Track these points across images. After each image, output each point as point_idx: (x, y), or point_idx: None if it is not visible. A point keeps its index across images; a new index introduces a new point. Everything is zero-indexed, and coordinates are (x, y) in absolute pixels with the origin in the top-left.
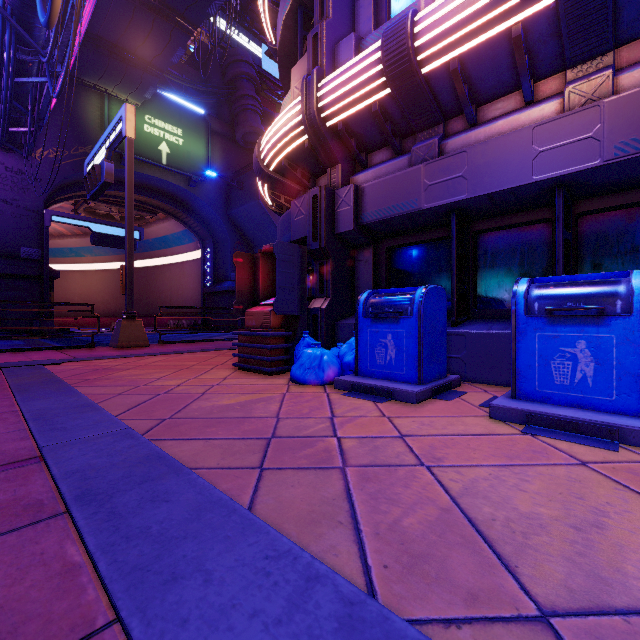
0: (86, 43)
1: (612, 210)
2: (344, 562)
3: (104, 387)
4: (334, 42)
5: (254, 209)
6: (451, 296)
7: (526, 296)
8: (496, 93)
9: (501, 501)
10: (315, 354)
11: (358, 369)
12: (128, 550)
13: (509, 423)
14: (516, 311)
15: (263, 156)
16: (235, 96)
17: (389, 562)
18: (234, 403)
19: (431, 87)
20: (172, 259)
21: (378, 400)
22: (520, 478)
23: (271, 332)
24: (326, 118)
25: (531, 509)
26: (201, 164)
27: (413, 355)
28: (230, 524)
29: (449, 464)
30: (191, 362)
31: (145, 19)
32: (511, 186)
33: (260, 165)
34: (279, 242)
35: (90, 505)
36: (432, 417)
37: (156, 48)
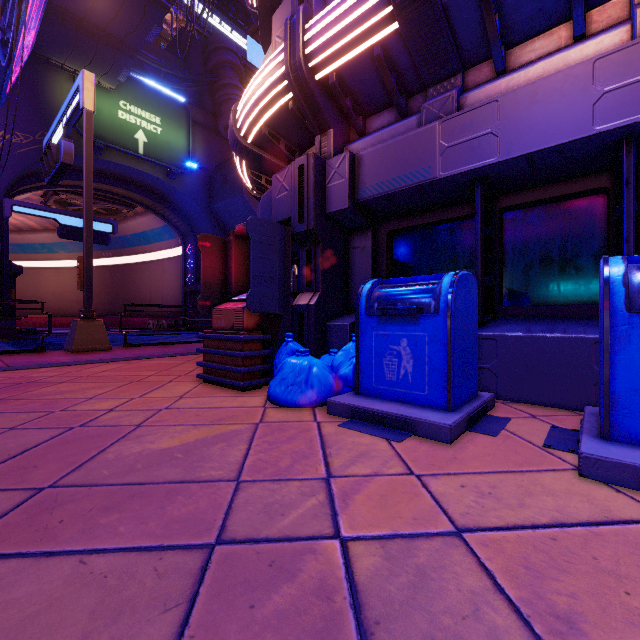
0: (50, 16)
1: None
2: None
3: None
4: None
5: (238, 204)
6: None
7: (627, 282)
8: (533, 28)
9: None
10: (301, 365)
11: (359, 386)
12: None
13: (619, 488)
14: (611, 305)
15: (239, 124)
16: (218, 85)
17: None
18: (176, 446)
19: (450, 20)
20: (152, 256)
21: (393, 436)
22: None
23: (244, 335)
24: (315, 68)
25: None
26: (181, 155)
27: (439, 369)
28: None
29: None
30: (149, 371)
31: None
32: (561, 141)
33: (236, 136)
34: (254, 218)
35: None
36: (488, 474)
37: (129, 24)
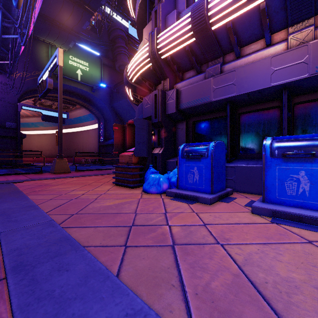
0: (39, 18)
1: (312, 101)
2: (177, 317)
3: (43, 195)
4: (165, 15)
5: (124, 103)
6: (227, 147)
7: (271, 146)
8: (251, 40)
9: (268, 268)
10: (156, 177)
11: (178, 185)
12: (37, 309)
13: (262, 216)
14: (265, 155)
15: (128, 74)
16: (115, 46)
17: (206, 317)
18: (112, 204)
19: (216, 37)
20: (83, 128)
21: (190, 202)
22: (276, 252)
23: (132, 165)
24: (161, 54)
25: (287, 274)
26: (98, 80)
27: (208, 178)
28: (104, 288)
29: (233, 243)
30: (91, 181)
31: (69, 6)
32: (259, 88)
33: (127, 79)
34: (137, 118)
35: (20, 273)
36: (220, 212)
37: (75, 21)
